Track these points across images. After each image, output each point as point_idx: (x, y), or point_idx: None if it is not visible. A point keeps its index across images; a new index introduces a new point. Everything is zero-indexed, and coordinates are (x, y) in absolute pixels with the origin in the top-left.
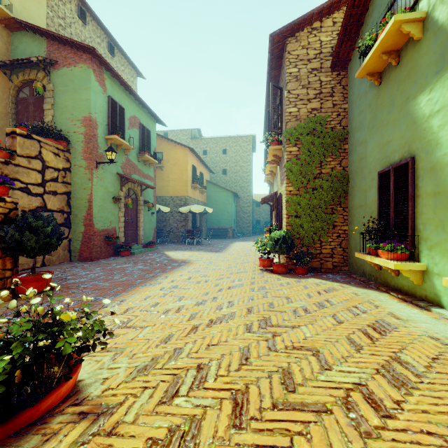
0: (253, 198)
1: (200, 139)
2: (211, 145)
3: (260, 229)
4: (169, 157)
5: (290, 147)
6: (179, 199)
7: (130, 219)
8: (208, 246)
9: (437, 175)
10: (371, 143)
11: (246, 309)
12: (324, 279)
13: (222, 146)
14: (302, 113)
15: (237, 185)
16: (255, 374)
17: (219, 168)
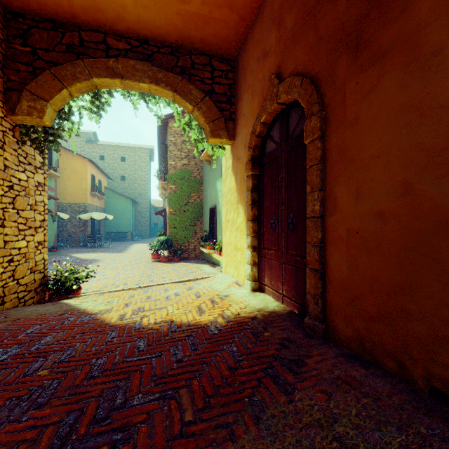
0: (152, 203)
1: (97, 144)
2: (109, 151)
3: (157, 231)
4: (67, 165)
5: (171, 185)
6: (78, 205)
7: None
8: (109, 248)
9: (220, 215)
10: (208, 192)
11: (141, 274)
12: (187, 262)
13: (120, 154)
14: (178, 165)
15: (136, 192)
16: (143, 282)
17: (117, 174)
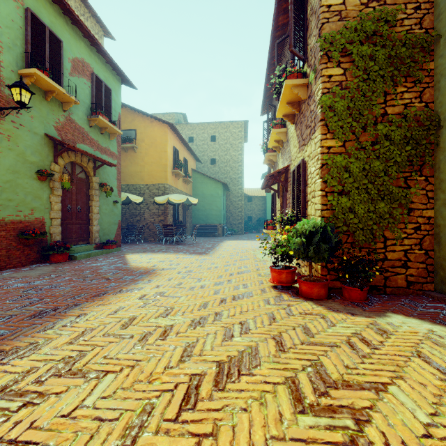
0: (245, 192)
1: (185, 124)
2: (198, 131)
3: (252, 226)
4: (144, 135)
5: (328, 68)
6: (156, 187)
7: (75, 208)
8: (191, 245)
9: None
10: None
11: None
12: (423, 319)
13: (210, 132)
14: (351, 6)
15: (227, 177)
16: None
17: (207, 157)
